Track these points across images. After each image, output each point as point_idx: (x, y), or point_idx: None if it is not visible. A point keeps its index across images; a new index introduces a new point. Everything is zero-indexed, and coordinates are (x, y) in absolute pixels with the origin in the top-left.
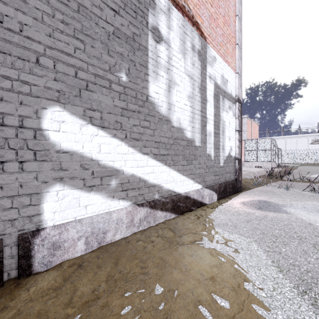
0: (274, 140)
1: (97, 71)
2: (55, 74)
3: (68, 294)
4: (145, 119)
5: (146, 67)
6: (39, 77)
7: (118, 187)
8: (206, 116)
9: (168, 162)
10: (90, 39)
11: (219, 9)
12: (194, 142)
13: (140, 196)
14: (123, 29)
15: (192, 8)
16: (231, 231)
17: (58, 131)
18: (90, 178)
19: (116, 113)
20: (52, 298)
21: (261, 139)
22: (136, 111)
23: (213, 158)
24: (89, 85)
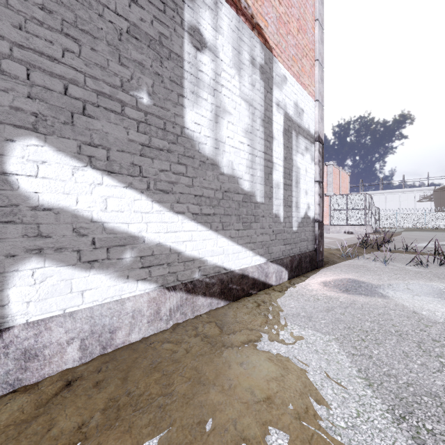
0: (370, 196)
1: (102, 86)
2: (29, 88)
3: (38, 433)
4: (179, 161)
5: (181, 84)
6: (1, 90)
7: (135, 263)
8: (271, 160)
9: (215, 226)
10: (89, 38)
11: (291, 9)
12: (254, 196)
13: (171, 275)
14: (144, 26)
15: (251, 4)
16: (303, 324)
17: (35, 177)
18: (89, 249)
19: (133, 151)
20: (10, 442)
21: (353, 195)
22: (165, 149)
23: (282, 220)
24: (88, 107)
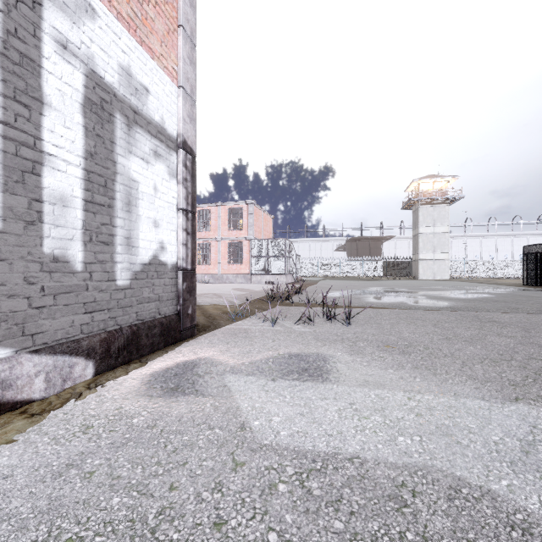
0: (291, 243)
1: None
2: None
3: None
4: None
5: None
6: None
7: None
8: (38, 147)
9: None
10: None
11: None
12: None
13: None
14: None
15: None
16: None
17: None
18: None
19: None
20: None
21: (274, 240)
22: None
23: (79, 268)
24: None
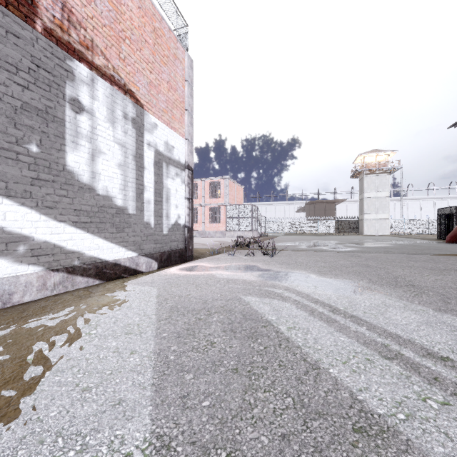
0: (257, 207)
1: (2, 143)
2: None
3: None
4: (62, 188)
5: (63, 137)
6: None
7: (27, 253)
8: (143, 184)
9: (92, 230)
10: None
11: (162, 75)
12: (126, 210)
13: (56, 262)
14: (34, 102)
15: (124, 76)
16: (145, 285)
17: None
18: None
19: (25, 182)
20: None
21: (243, 205)
22: (50, 180)
23: (153, 226)
24: None
